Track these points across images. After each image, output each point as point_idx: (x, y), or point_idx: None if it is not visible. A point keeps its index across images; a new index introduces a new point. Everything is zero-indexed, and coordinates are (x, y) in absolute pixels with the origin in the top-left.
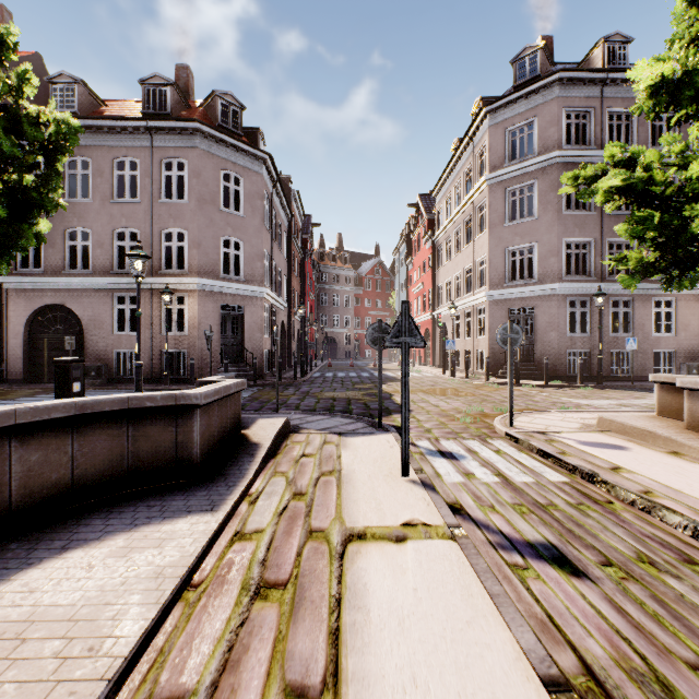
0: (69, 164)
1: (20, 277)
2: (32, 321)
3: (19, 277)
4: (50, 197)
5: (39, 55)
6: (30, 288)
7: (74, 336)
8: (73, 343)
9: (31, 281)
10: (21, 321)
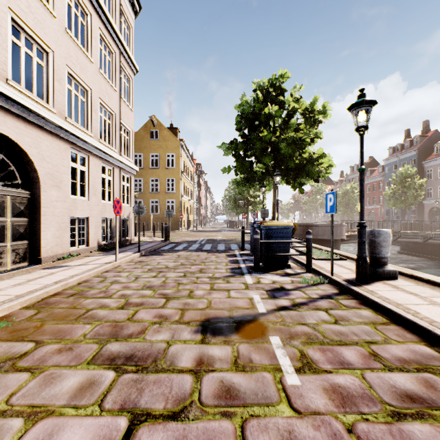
0: (438, 168)
1: (426, 201)
2: (429, 212)
3: (426, 201)
4: (421, 193)
5: (436, 129)
6: (428, 203)
7: (438, 215)
8: (437, 217)
9: (428, 201)
10: (426, 212)
